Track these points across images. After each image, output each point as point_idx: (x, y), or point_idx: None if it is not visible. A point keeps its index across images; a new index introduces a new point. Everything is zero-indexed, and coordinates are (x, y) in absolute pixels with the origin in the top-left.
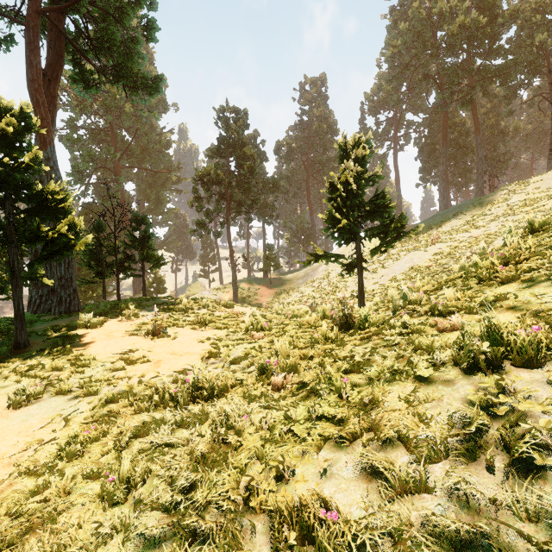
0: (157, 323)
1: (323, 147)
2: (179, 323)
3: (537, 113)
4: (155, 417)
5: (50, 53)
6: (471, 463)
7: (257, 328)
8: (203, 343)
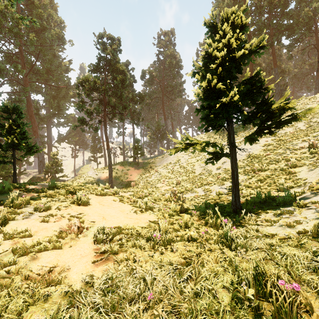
0: None
1: (172, 75)
2: None
3: (300, 62)
4: None
5: None
6: None
7: None
8: None
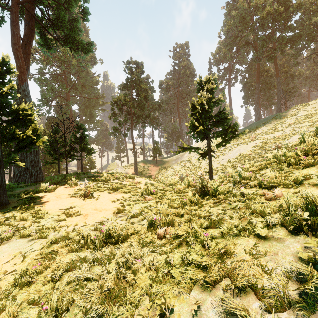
0: (87, 189)
1: (187, 84)
2: (101, 189)
3: (312, 64)
4: (81, 255)
5: (26, 28)
6: (311, 315)
7: (148, 193)
8: (115, 202)
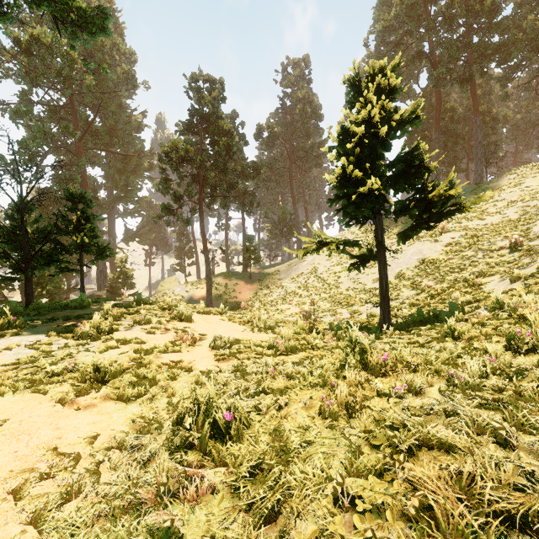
0: None
1: (306, 132)
2: (53, 374)
3: (525, 102)
4: None
5: None
6: None
7: (202, 431)
8: (16, 506)
